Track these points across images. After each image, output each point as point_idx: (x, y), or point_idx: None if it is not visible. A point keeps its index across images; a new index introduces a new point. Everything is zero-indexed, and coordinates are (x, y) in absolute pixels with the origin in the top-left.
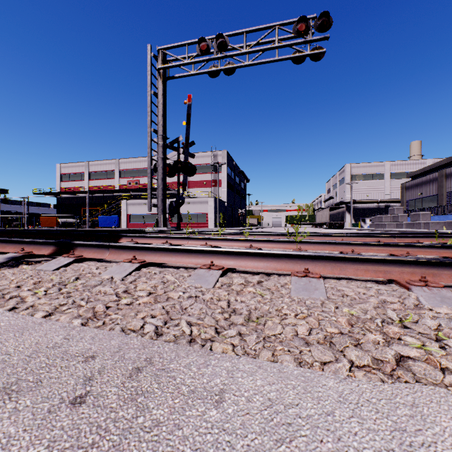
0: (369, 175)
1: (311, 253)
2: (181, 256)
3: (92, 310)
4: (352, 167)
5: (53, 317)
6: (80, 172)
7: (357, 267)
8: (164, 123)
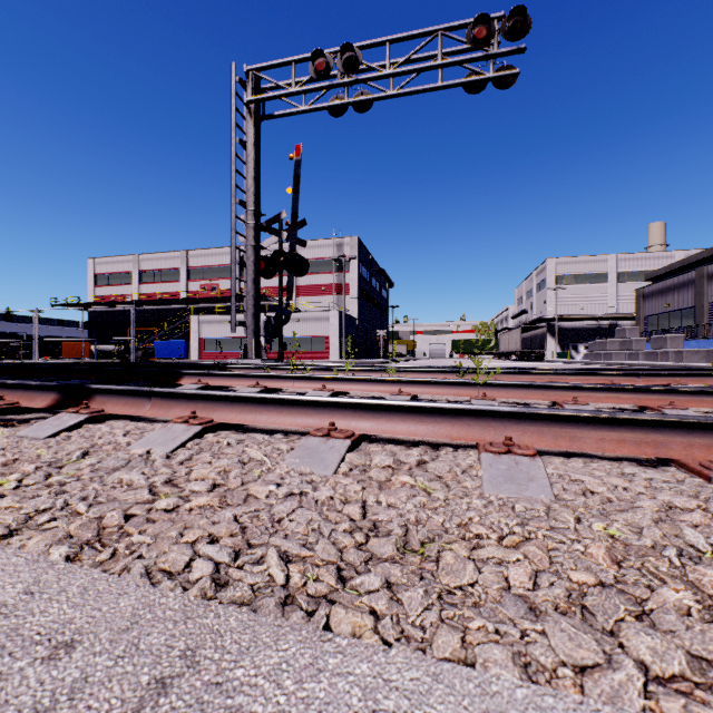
0: (583, 276)
1: (516, 407)
2: (277, 412)
3: (97, 523)
4: (557, 262)
5: (14, 540)
6: (125, 271)
7: (601, 434)
8: (256, 190)
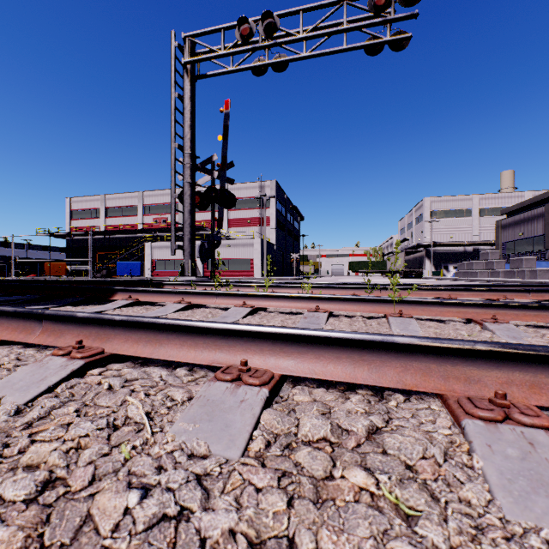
0: (452, 211)
1: (497, 345)
2: (179, 342)
3: None
4: (432, 201)
5: None
6: (94, 208)
7: None
8: (192, 136)
